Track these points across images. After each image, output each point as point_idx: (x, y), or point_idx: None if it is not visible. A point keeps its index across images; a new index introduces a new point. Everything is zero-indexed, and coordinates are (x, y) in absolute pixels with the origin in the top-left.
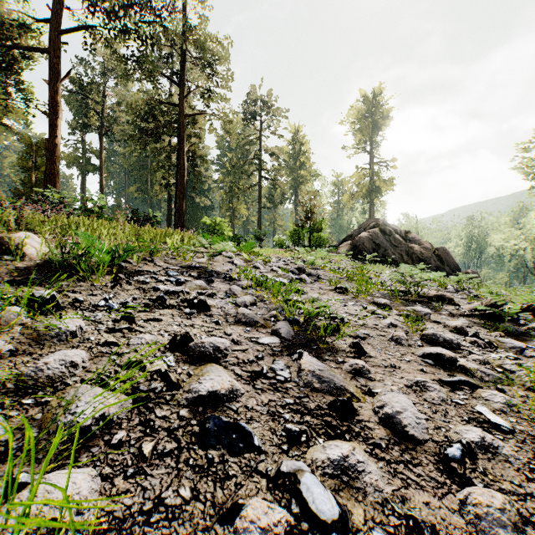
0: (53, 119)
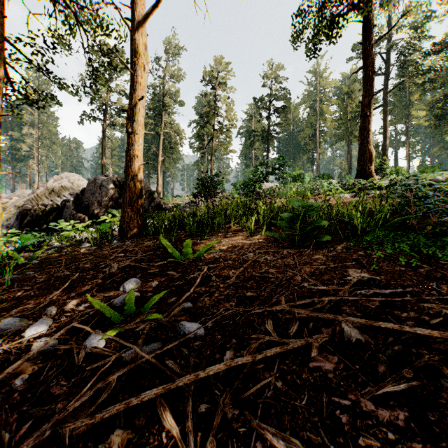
0: (384, 134)
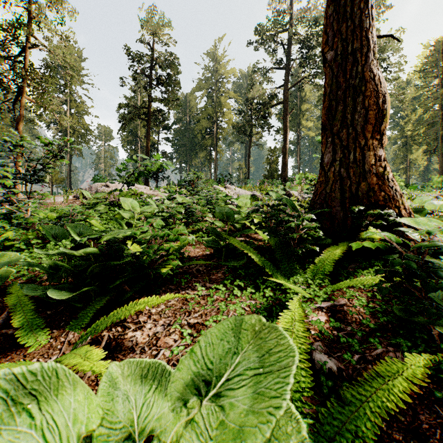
0: (285, 136)
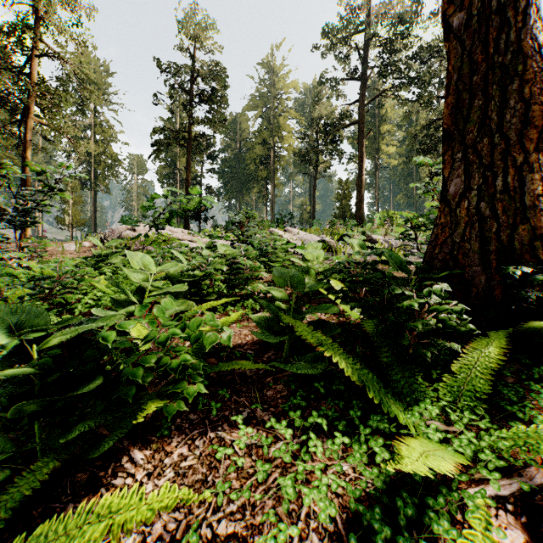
0: (360, 164)
